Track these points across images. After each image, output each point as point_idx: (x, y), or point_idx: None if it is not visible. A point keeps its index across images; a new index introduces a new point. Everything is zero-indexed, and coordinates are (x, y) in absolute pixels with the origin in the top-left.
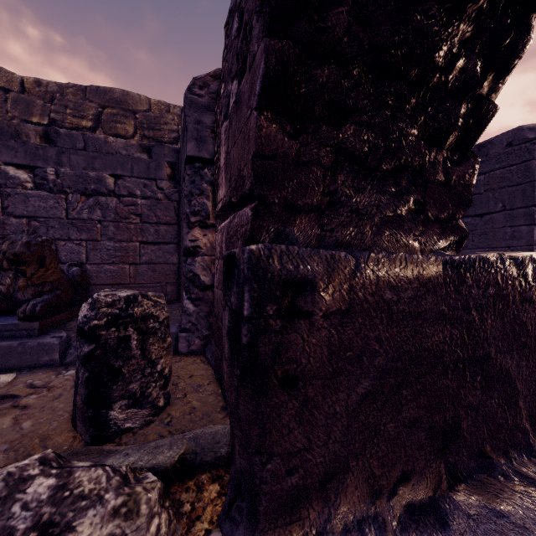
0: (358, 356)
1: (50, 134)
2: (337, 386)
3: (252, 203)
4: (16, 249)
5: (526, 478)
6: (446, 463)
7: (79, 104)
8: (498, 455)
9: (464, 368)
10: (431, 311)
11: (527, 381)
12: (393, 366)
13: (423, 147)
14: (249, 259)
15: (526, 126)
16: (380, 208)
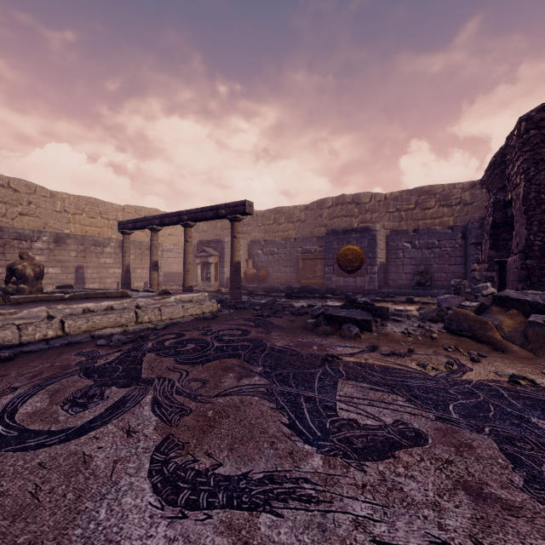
0: None
1: (416, 230)
2: None
3: (487, 264)
4: (422, 270)
5: None
6: None
7: (408, 198)
8: None
9: None
10: None
11: None
12: None
13: None
14: (484, 274)
15: None
16: None
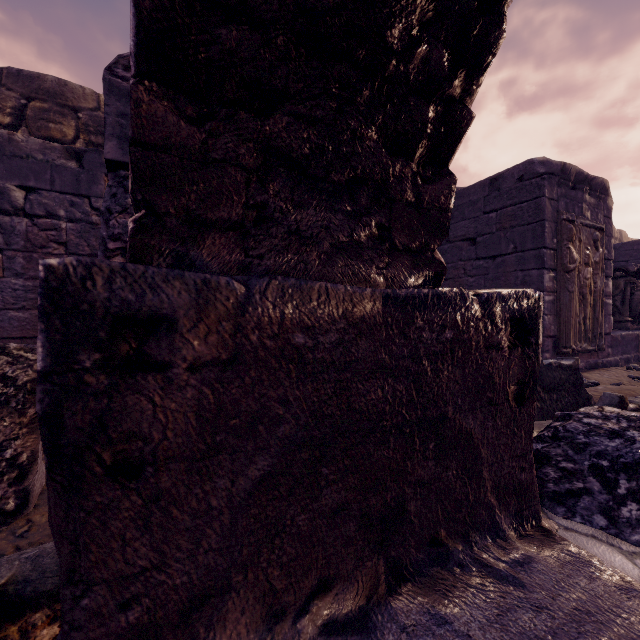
0: (251, 424)
1: None
2: (214, 469)
3: (138, 213)
4: None
5: (485, 567)
6: (387, 559)
7: None
8: (456, 540)
9: (412, 434)
10: (366, 360)
11: (493, 445)
12: (306, 436)
13: (384, 156)
14: (45, 280)
15: (536, 159)
16: (331, 231)
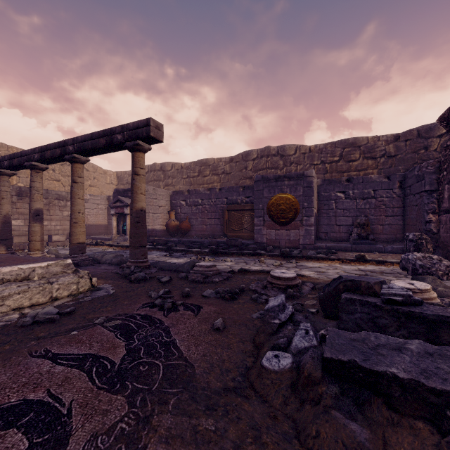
0: None
1: (350, 179)
2: None
3: None
4: (363, 222)
5: None
6: None
7: (333, 151)
8: None
9: None
10: None
11: None
12: None
13: None
14: None
15: None
16: None
